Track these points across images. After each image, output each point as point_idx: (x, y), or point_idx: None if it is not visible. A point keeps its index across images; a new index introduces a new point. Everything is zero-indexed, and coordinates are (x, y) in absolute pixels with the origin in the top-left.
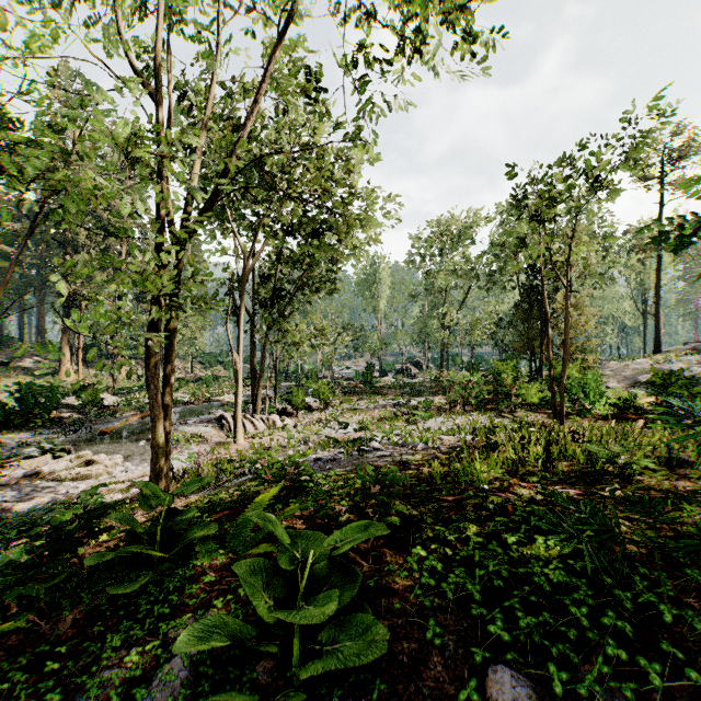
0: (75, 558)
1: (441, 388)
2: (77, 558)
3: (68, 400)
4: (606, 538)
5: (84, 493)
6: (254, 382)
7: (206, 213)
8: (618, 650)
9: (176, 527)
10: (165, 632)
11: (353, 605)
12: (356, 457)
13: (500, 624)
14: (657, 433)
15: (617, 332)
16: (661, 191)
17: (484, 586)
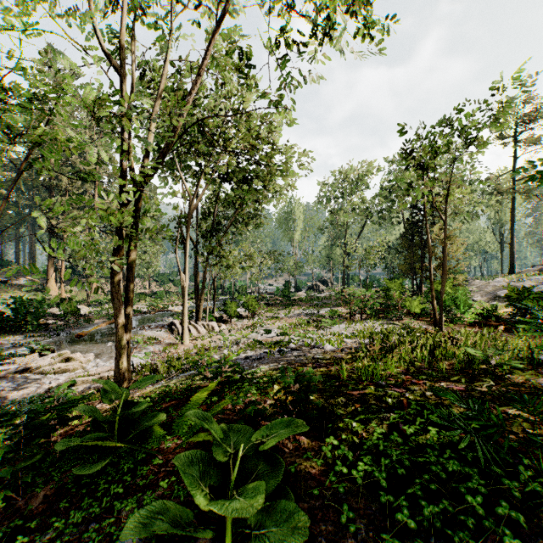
0: (47, 442)
1: (343, 301)
2: (49, 442)
3: (53, 310)
4: (493, 433)
5: (57, 388)
6: (197, 296)
7: (158, 162)
8: (514, 539)
9: (132, 416)
10: (119, 509)
11: (277, 488)
12: (277, 356)
13: (406, 512)
14: (519, 338)
15: (480, 257)
16: (514, 147)
17: (388, 472)
